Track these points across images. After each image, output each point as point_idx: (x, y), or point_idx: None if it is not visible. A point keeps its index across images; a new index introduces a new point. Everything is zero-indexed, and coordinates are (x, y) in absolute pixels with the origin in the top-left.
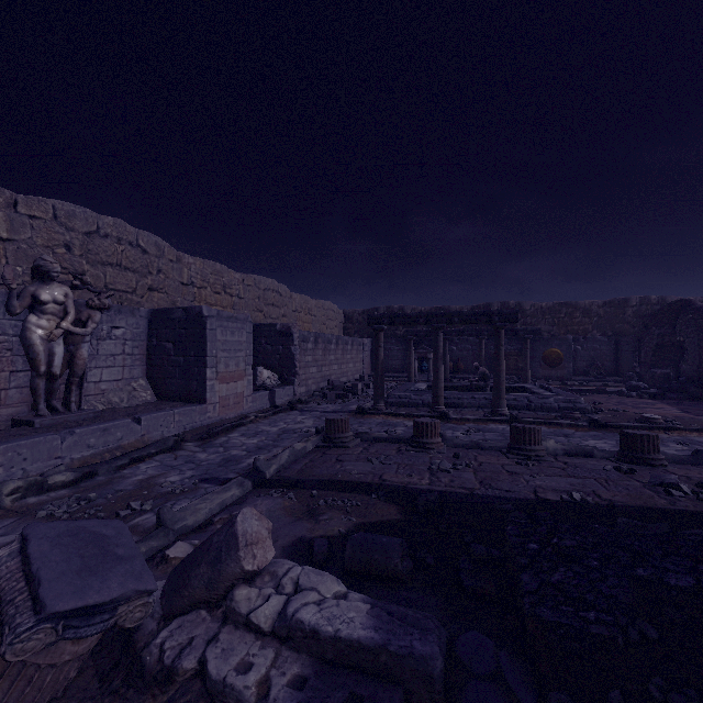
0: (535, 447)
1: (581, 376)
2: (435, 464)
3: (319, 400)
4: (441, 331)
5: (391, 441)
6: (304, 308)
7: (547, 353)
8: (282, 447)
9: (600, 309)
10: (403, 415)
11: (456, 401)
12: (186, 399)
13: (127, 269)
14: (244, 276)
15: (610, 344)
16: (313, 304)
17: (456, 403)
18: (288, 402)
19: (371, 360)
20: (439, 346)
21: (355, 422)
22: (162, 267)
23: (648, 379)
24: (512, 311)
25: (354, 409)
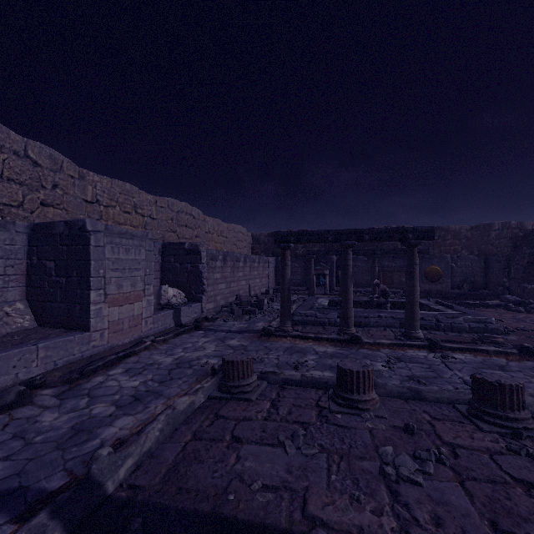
0: (521, 414)
1: (455, 289)
2: (387, 457)
3: (226, 316)
4: (350, 249)
5: (305, 384)
6: (217, 230)
7: (428, 269)
8: (165, 398)
9: (468, 232)
10: (312, 338)
11: (363, 320)
12: (68, 325)
13: (12, 181)
14: (157, 198)
15: (480, 262)
16: (225, 227)
17: (363, 322)
18: (194, 320)
19: (275, 276)
20: (349, 265)
21: (260, 347)
22: (58, 182)
23: (519, 293)
24: (427, 228)
25: (260, 328)
